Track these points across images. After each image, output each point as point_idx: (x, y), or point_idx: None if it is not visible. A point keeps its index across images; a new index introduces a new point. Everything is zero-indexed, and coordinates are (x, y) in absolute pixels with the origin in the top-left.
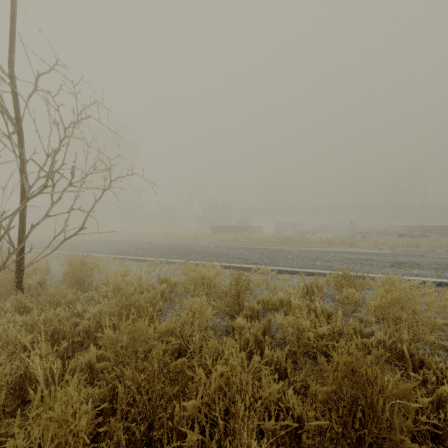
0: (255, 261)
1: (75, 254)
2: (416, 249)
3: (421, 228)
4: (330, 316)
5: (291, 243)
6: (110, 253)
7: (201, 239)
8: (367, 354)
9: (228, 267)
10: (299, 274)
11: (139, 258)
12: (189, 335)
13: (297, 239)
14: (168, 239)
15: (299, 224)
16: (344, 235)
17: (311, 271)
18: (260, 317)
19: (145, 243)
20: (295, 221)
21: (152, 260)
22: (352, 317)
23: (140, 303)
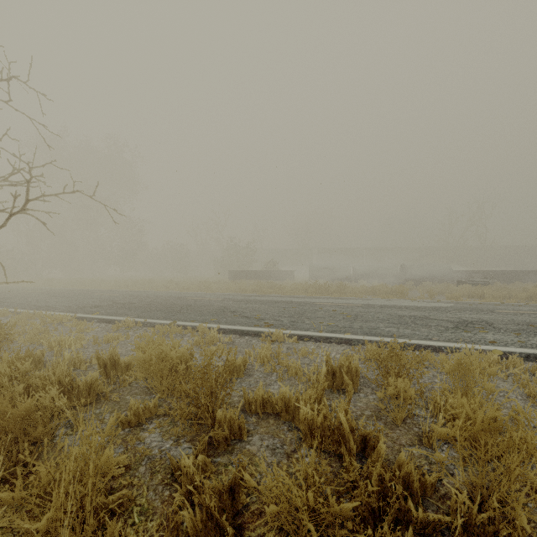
0: (270, 321)
1: (19, 312)
2: (480, 300)
3: (483, 274)
4: (365, 437)
5: (327, 293)
6: (70, 310)
7: (213, 288)
8: (436, 536)
9: (230, 330)
10: (328, 342)
11: (107, 318)
12: (83, 497)
13: (335, 287)
14: (170, 288)
15: (338, 269)
16: (392, 282)
17: (345, 338)
18: (244, 437)
19: (131, 295)
20: (333, 265)
21: (124, 320)
22: (404, 430)
23: (13, 420)
